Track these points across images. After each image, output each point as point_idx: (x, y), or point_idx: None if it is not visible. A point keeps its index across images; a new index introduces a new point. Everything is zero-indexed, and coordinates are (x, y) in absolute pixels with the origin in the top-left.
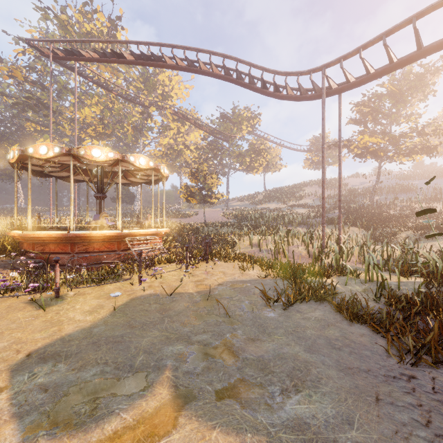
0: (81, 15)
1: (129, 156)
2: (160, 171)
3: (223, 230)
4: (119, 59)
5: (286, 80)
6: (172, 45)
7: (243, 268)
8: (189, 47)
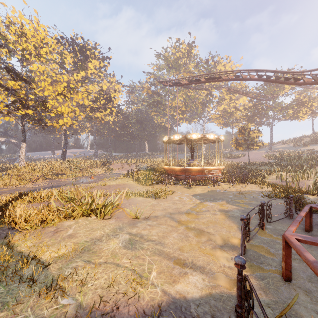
0: (174, 49)
1: (206, 135)
2: (220, 139)
3: (261, 167)
4: (198, 82)
5: (301, 76)
6: (226, 71)
7: (261, 187)
8: (235, 70)
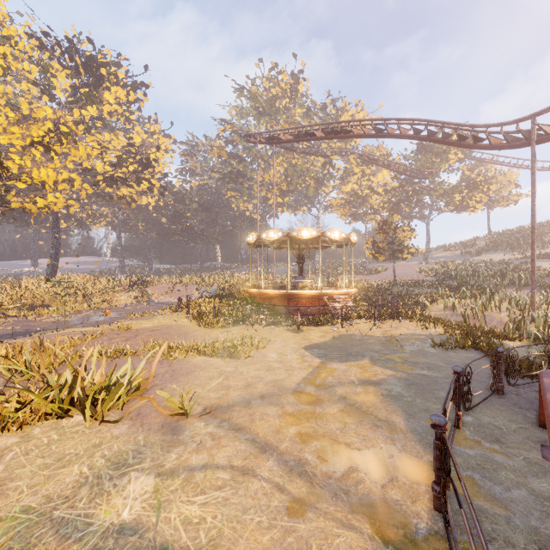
0: (268, 82)
1: (326, 232)
2: (350, 239)
3: (416, 290)
4: (311, 138)
5: (486, 133)
6: (360, 120)
7: (425, 326)
8: (376, 119)
